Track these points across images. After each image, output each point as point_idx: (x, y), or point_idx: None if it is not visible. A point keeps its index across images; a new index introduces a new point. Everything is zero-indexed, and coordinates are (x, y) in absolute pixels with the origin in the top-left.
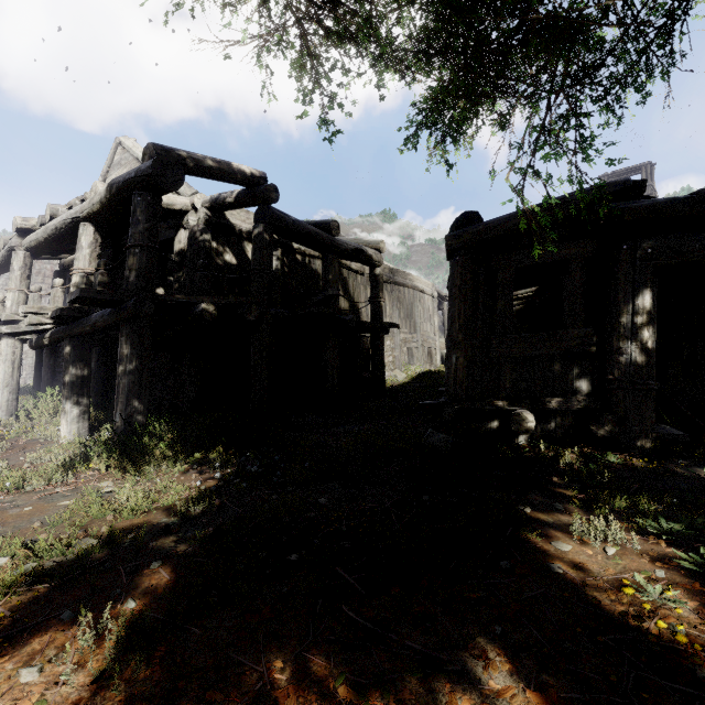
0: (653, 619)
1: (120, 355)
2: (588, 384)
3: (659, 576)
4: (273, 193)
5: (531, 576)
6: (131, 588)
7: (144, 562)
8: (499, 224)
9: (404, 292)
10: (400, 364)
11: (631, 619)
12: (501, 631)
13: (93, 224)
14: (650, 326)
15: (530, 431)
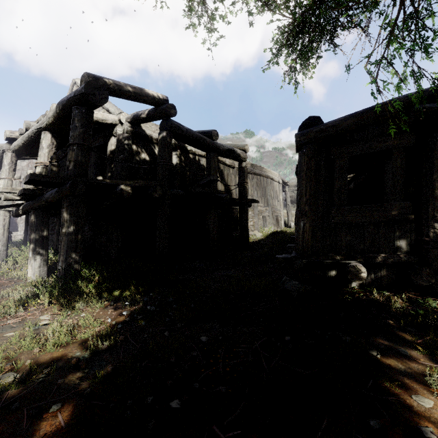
0: None
1: (62, 221)
2: (407, 244)
3: None
4: (172, 110)
5: None
6: (26, 436)
7: (48, 402)
8: (336, 124)
9: (260, 179)
10: (258, 226)
11: None
12: None
13: (50, 132)
14: None
15: (363, 279)
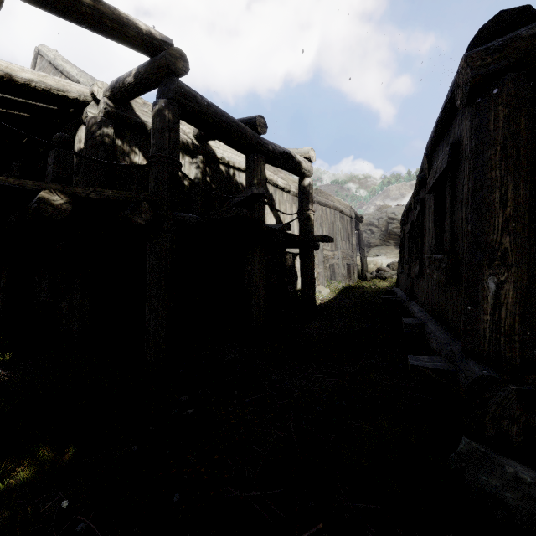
0: None
1: None
2: None
3: None
4: (180, 61)
5: None
6: None
7: None
8: None
9: (326, 212)
10: (323, 279)
11: None
12: None
13: None
14: None
15: None
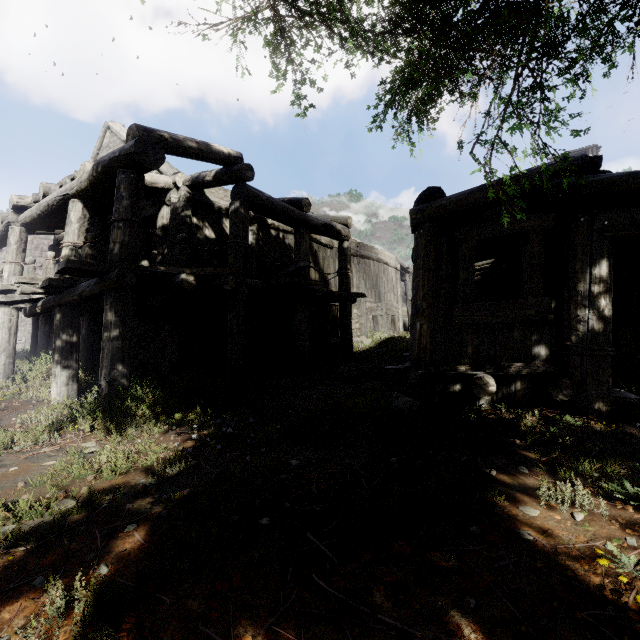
0: (631, 593)
1: (105, 322)
2: (546, 350)
3: (630, 544)
4: (249, 172)
5: (501, 543)
6: (105, 552)
7: (120, 524)
8: (461, 198)
9: (370, 264)
10: (366, 330)
11: (608, 592)
12: (475, 604)
13: (81, 200)
14: (607, 295)
15: (491, 394)
